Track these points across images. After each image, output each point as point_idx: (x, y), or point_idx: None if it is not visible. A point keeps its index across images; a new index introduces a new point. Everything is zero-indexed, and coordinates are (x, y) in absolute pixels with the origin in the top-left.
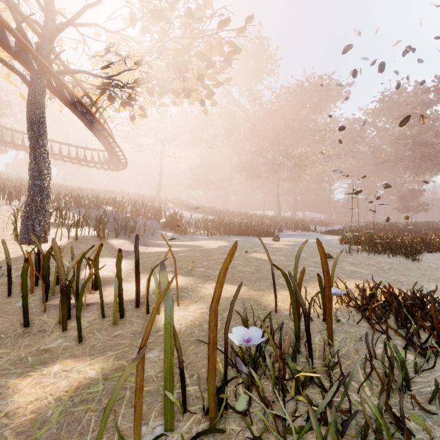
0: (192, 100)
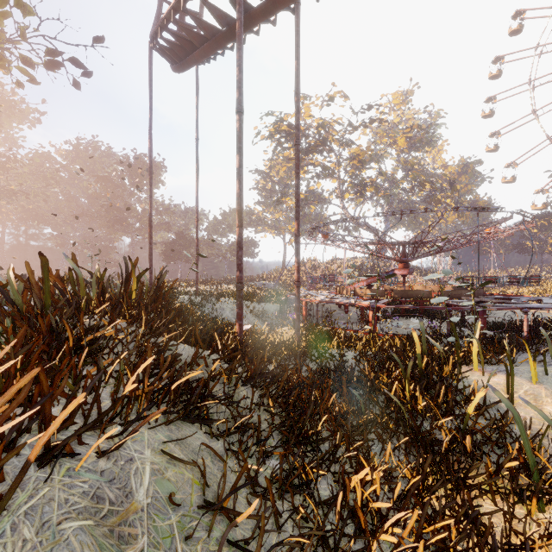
0: None
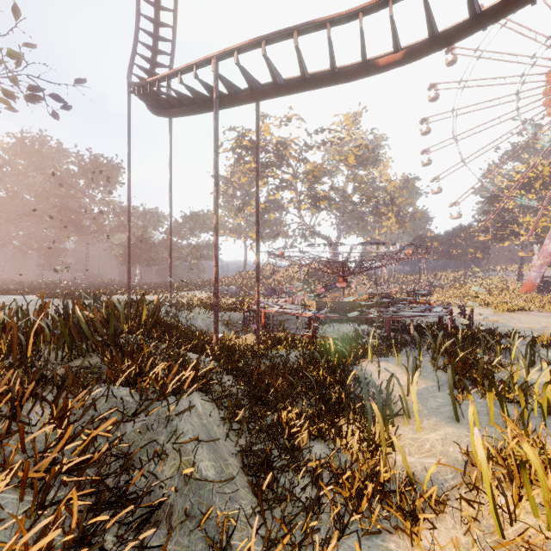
0: None
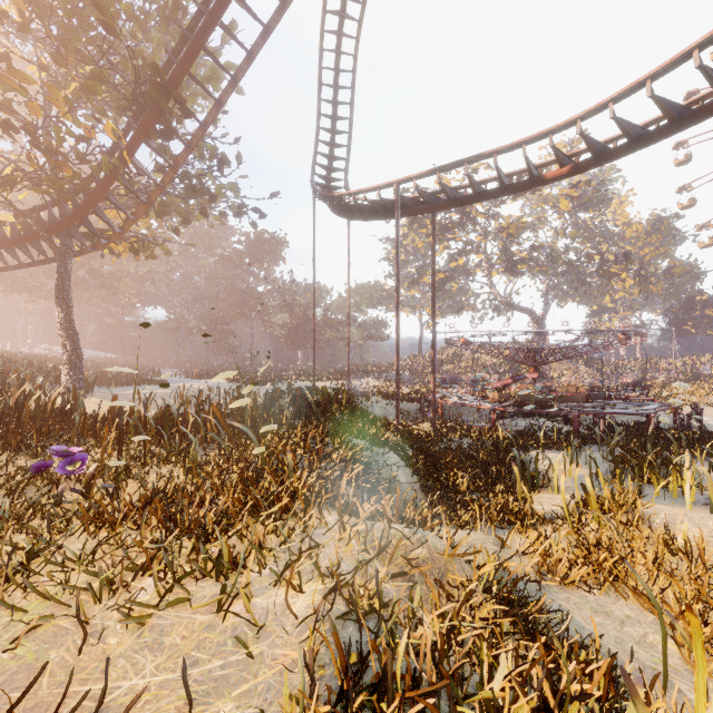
0: (106, 249)
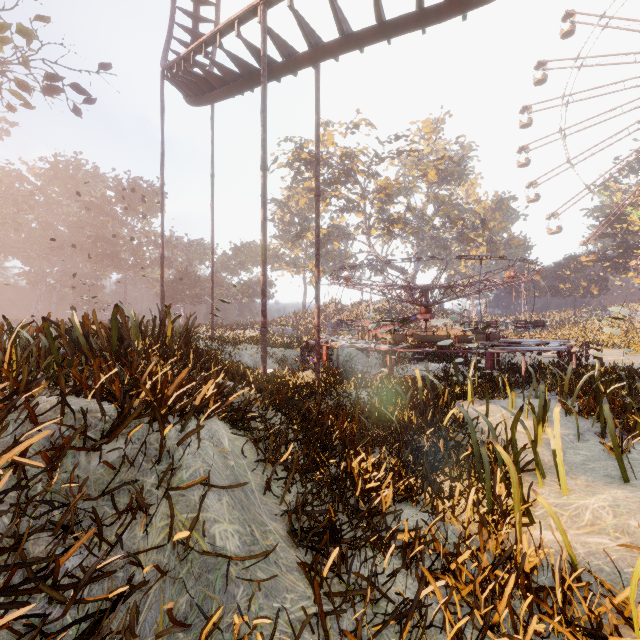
0: None
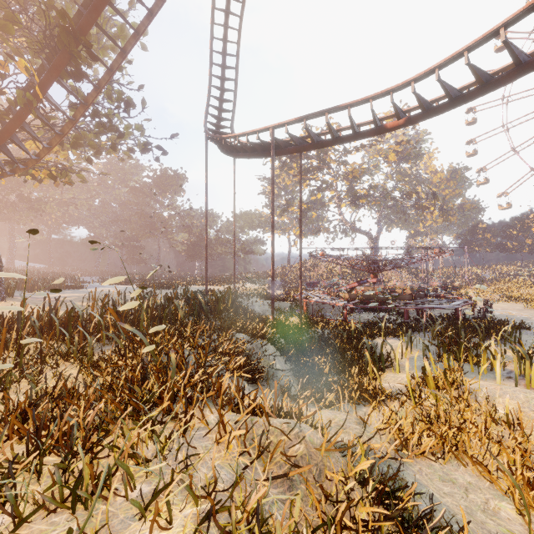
0: (29, 176)
